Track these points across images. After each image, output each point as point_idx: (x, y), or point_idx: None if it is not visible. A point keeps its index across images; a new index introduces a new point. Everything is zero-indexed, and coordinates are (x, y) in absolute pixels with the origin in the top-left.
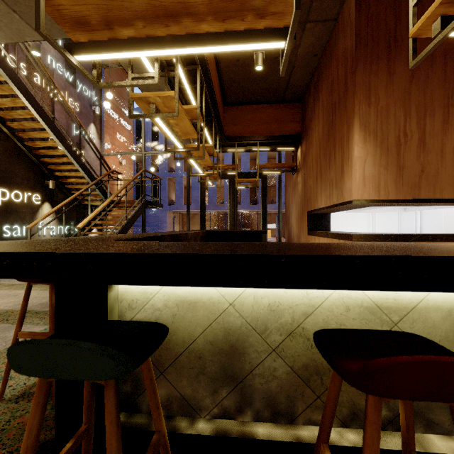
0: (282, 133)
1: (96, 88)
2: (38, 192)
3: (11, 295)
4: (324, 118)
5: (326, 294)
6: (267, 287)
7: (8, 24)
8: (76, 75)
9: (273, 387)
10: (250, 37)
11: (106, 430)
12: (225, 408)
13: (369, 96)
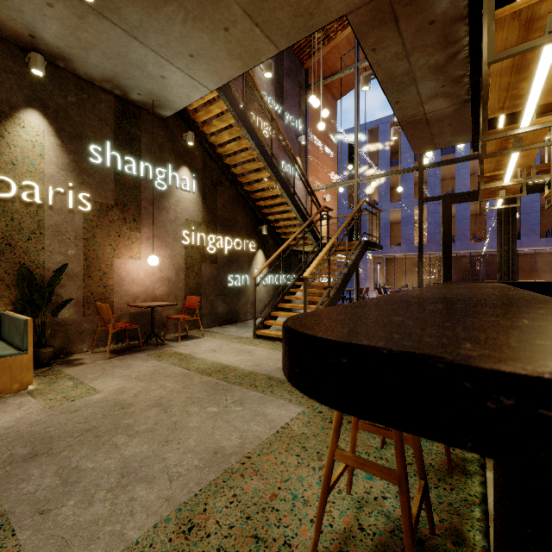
0: None
1: (301, 115)
2: (253, 239)
3: (245, 351)
4: None
5: None
6: None
7: (247, 47)
8: (283, 106)
9: None
10: None
11: None
12: None
13: None
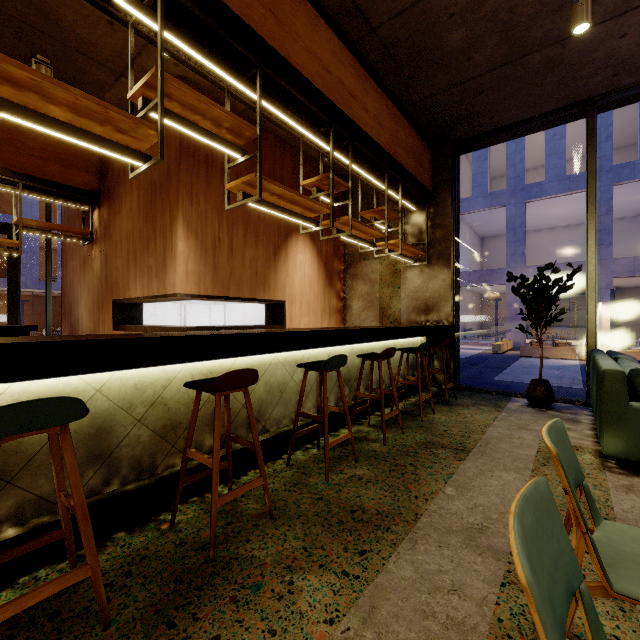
0: (69, 183)
1: None
2: None
3: None
4: (140, 192)
5: (179, 369)
6: (138, 368)
7: None
8: None
9: (138, 451)
10: (110, 146)
11: (68, 459)
12: (92, 488)
13: (191, 196)
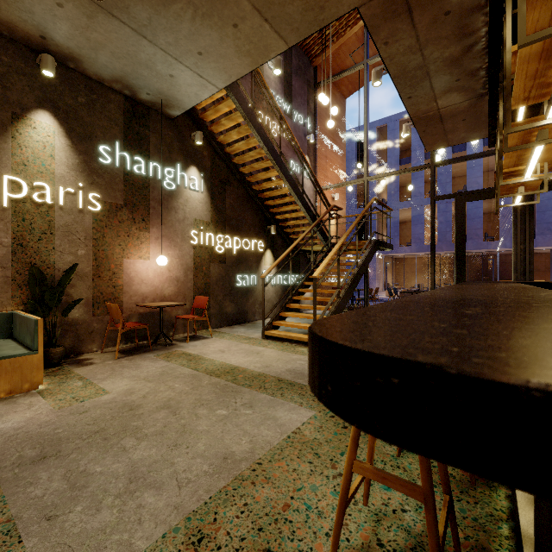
0: None
1: (310, 113)
2: (262, 239)
3: (254, 352)
4: None
5: None
6: None
7: (256, 44)
8: (292, 104)
9: None
10: None
11: None
12: None
13: None
